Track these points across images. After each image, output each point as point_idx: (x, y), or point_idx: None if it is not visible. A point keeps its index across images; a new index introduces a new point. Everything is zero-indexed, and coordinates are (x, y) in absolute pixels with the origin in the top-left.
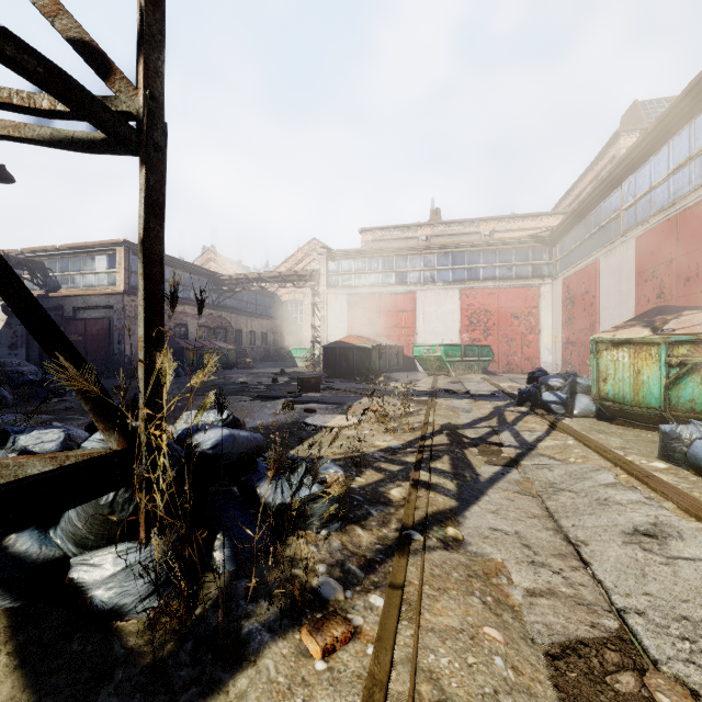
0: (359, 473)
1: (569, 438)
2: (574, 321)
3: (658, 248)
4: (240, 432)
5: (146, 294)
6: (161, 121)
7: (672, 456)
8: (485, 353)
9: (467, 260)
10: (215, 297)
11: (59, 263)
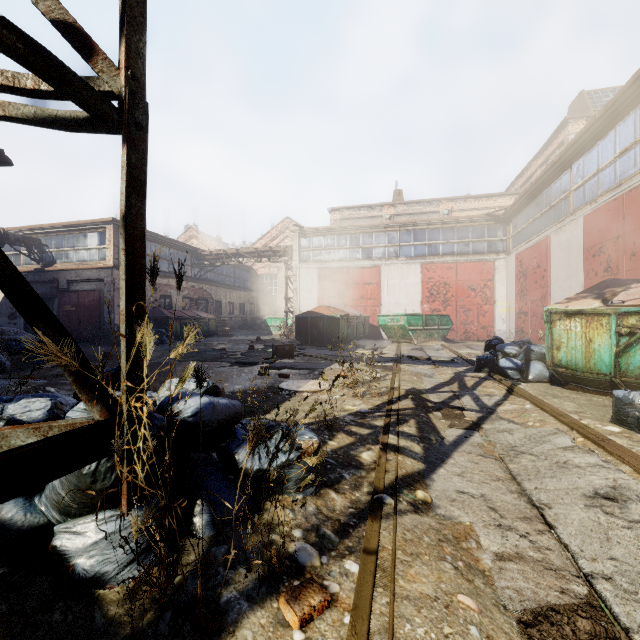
0: (331, 436)
1: (526, 402)
2: (526, 293)
3: (605, 225)
4: (219, 400)
5: (128, 269)
6: (143, 100)
7: (625, 421)
8: (444, 322)
9: (428, 237)
10: (197, 271)
11: (54, 240)
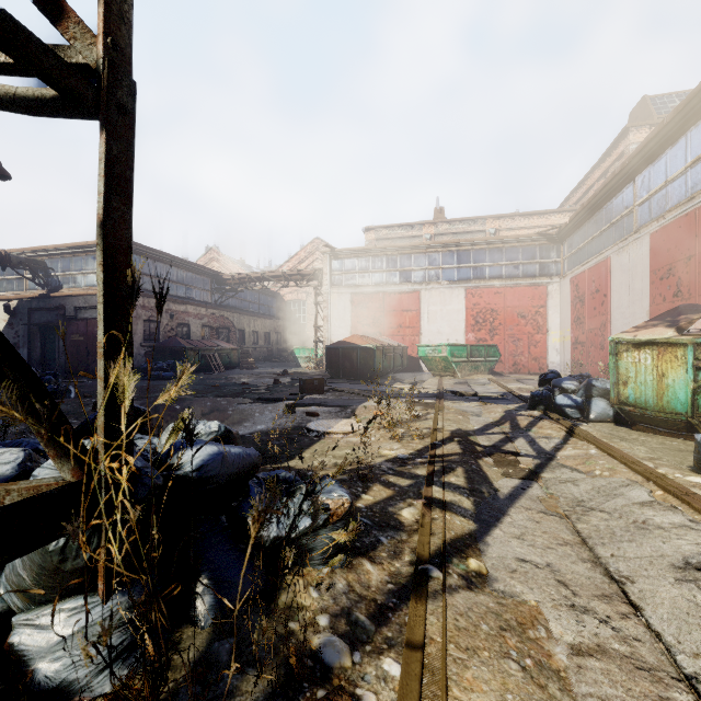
0: (365, 489)
1: (591, 446)
2: (583, 321)
3: (675, 244)
4: (231, 449)
5: (107, 289)
6: (128, 77)
7: None
8: (491, 353)
9: (473, 258)
10: (218, 297)
11: (61, 263)
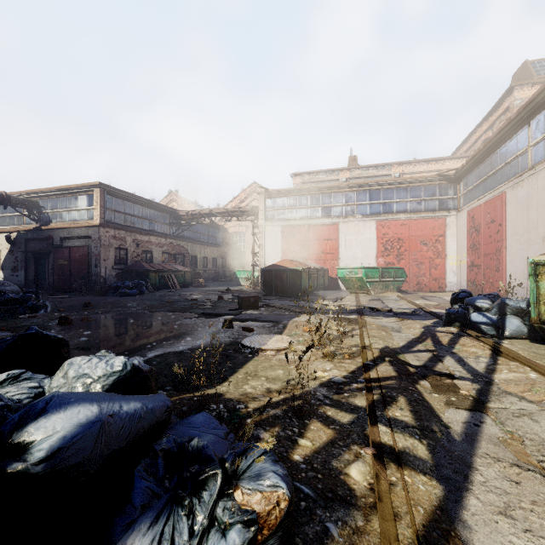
0: (302, 428)
1: (527, 369)
2: (479, 247)
3: None
4: (124, 405)
5: None
6: None
7: None
8: (399, 275)
9: (382, 196)
10: (175, 229)
11: (50, 202)
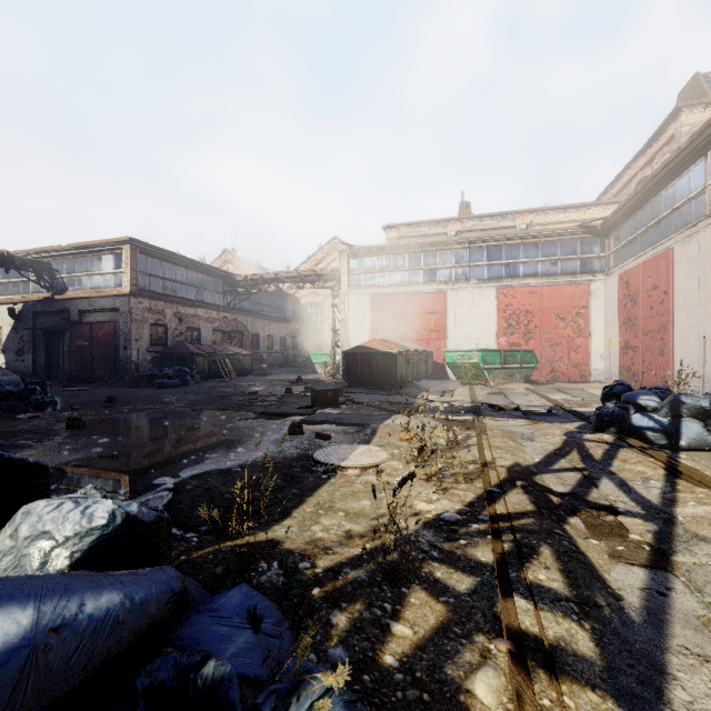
0: (397, 603)
1: None
2: (636, 323)
3: None
4: (89, 601)
5: None
6: None
7: None
8: (527, 360)
9: (505, 255)
10: (230, 300)
11: (66, 264)
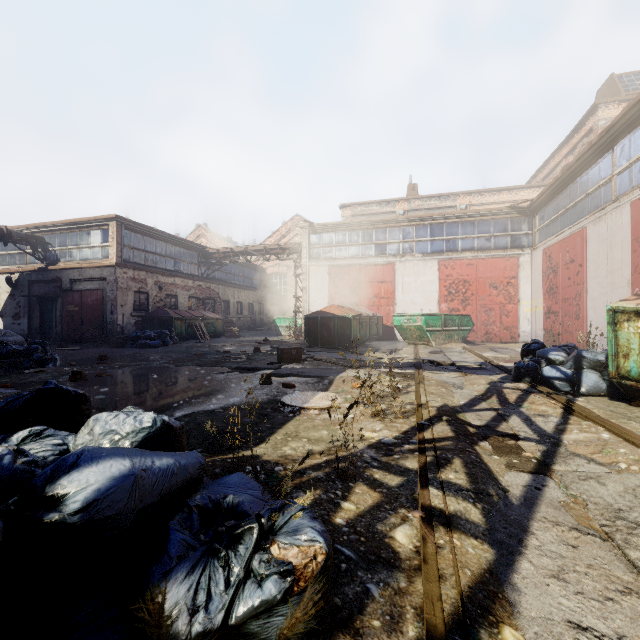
0: (346, 491)
1: (600, 428)
2: (556, 291)
3: None
4: (156, 460)
5: None
6: None
7: None
8: (465, 323)
9: (446, 232)
10: (204, 270)
11: (58, 238)
